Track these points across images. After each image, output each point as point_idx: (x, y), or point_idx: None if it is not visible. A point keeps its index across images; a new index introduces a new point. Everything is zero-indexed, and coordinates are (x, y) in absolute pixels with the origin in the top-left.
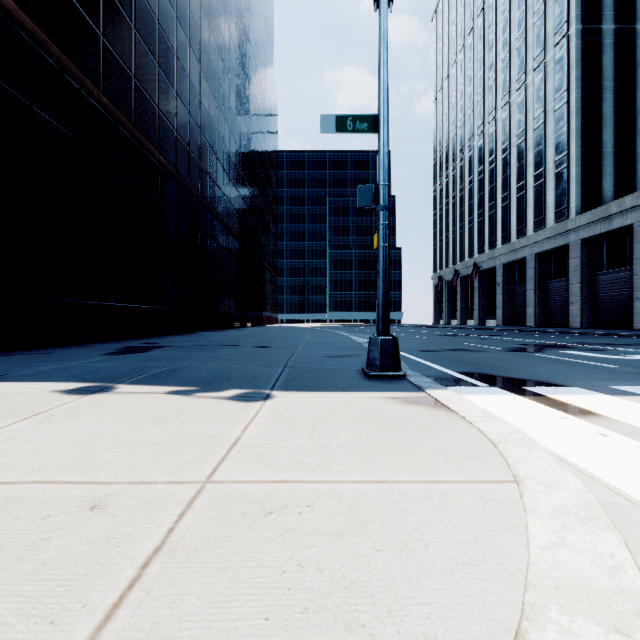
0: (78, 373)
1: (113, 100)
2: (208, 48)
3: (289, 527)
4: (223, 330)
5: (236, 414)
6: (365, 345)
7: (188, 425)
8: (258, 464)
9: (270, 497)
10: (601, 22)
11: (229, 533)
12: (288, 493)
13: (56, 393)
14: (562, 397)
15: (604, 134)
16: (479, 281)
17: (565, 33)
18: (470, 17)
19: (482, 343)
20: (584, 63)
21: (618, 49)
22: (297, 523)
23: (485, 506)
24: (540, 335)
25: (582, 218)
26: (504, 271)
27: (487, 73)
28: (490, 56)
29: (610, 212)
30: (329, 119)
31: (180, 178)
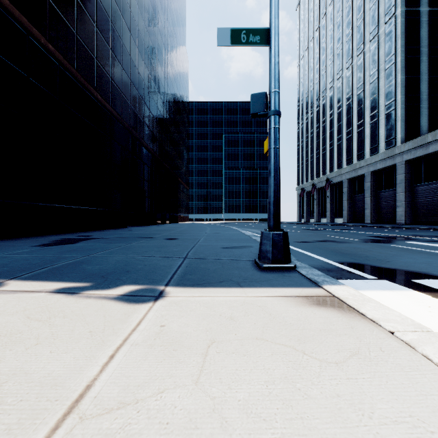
0: None
1: (58, 48)
2: (136, 20)
3: None
4: (148, 226)
5: (113, 325)
6: (253, 237)
7: (38, 350)
8: None
9: None
10: (419, 5)
11: None
12: None
13: None
14: None
15: (421, 85)
16: (330, 191)
17: (393, 13)
18: (323, 6)
19: (341, 235)
20: (407, 35)
21: (431, 25)
22: None
23: None
24: (379, 229)
25: (406, 145)
26: (348, 184)
27: (336, 45)
28: (338, 33)
29: (427, 141)
30: (224, 32)
31: (114, 113)
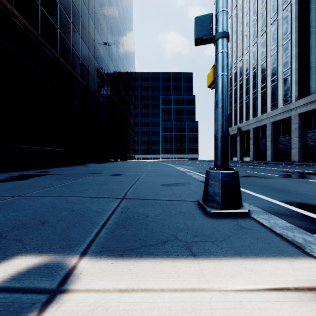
0: None
1: (23, 15)
2: (93, 3)
3: None
4: (102, 163)
5: None
6: (188, 173)
7: None
8: None
9: None
10: None
11: None
12: None
13: None
14: None
15: (310, 57)
16: (240, 137)
17: (289, 2)
18: None
19: (257, 171)
20: (300, 18)
21: None
22: None
23: None
24: (282, 166)
25: (299, 102)
26: (254, 132)
27: (244, 28)
28: (246, 19)
29: None
30: None
31: (75, 74)
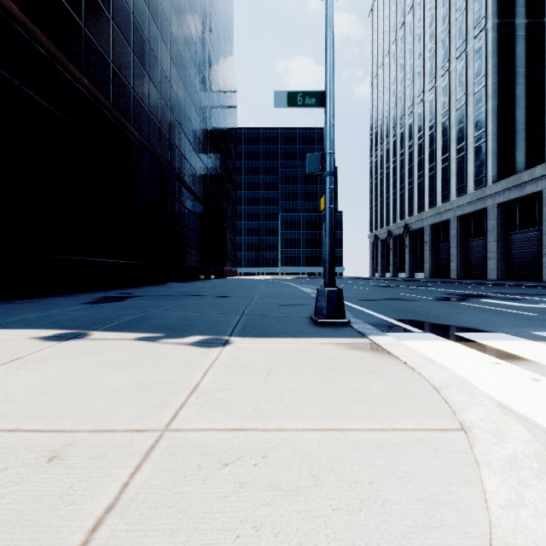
0: (58, 321)
1: (93, 82)
2: (177, 39)
3: (244, 481)
4: (189, 282)
5: (197, 359)
6: (312, 295)
7: (152, 370)
8: (215, 411)
9: (226, 447)
10: (514, 17)
11: (184, 488)
12: (243, 442)
13: (35, 339)
14: (491, 343)
15: (517, 113)
16: (409, 240)
17: (483, 27)
18: (401, 13)
19: (413, 293)
20: (500, 52)
21: (529, 40)
22: (252, 477)
23: (437, 457)
24: (463, 286)
25: (498, 185)
26: (431, 231)
27: (416, 61)
28: (419, 47)
29: (522, 180)
30: (281, 95)
31: (152, 150)
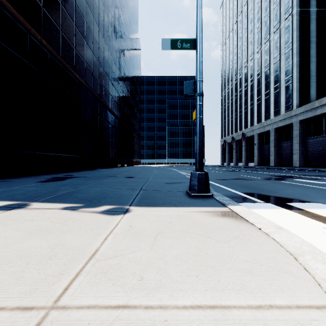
0: (13, 194)
1: (49, 42)
2: (103, 19)
3: None
4: (111, 168)
5: (102, 226)
6: (187, 176)
7: (65, 236)
8: (105, 281)
9: None
10: (309, 7)
11: None
12: None
13: None
14: (315, 211)
15: (311, 65)
16: (245, 142)
17: (290, 13)
18: (240, 6)
19: (250, 175)
20: (300, 28)
21: (318, 21)
22: None
23: None
24: (279, 170)
25: (299, 109)
26: (258, 137)
27: (249, 35)
28: (251, 26)
29: (315, 106)
30: (167, 41)
31: (87, 87)
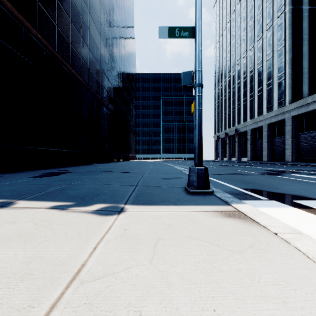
0: None
1: (44, 37)
2: (99, 16)
3: None
4: (107, 163)
5: (92, 229)
6: (183, 171)
7: (47, 244)
8: None
9: None
10: (302, 5)
11: None
12: None
13: None
14: None
15: (303, 62)
16: (238, 138)
17: (283, 10)
18: (233, 5)
19: (245, 170)
20: (293, 26)
21: (310, 19)
22: None
23: None
24: (273, 165)
25: (292, 105)
26: (251, 133)
27: (242, 33)
28: (244, 24)
29: (307, 102)
30: (164, 29)
31: (84, 82)
